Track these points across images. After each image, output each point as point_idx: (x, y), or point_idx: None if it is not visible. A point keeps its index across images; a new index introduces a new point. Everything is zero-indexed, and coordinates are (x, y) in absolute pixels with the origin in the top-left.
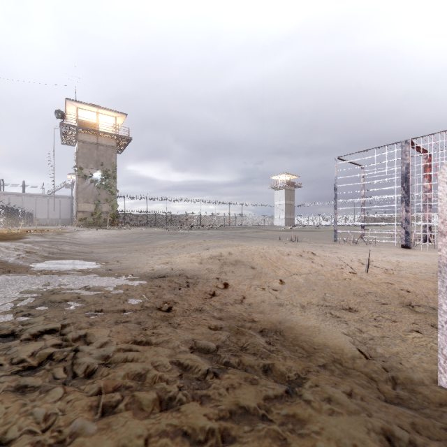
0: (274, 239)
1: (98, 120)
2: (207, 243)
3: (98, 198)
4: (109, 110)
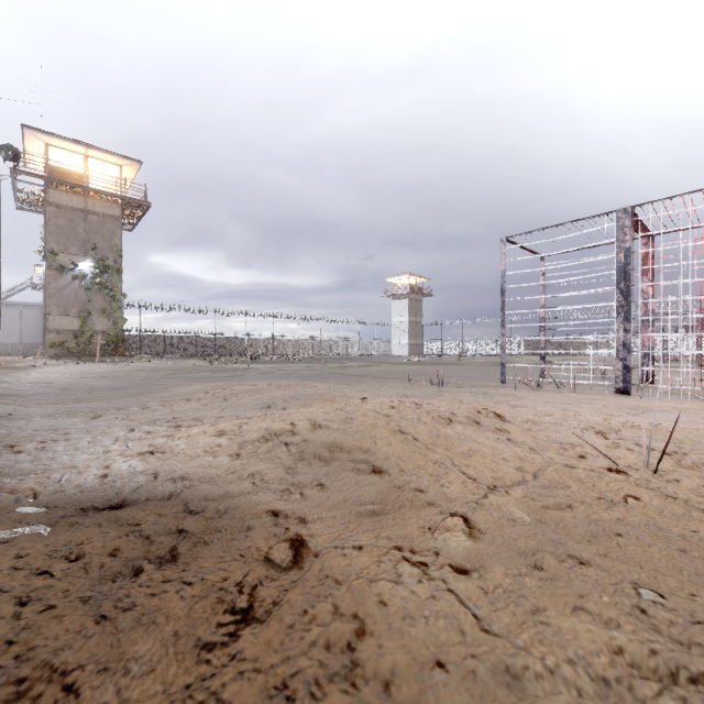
0: (398, 380)
1: (87, 168)
2: (274, 391)
3: (88, 307)
4: (108, 153)
